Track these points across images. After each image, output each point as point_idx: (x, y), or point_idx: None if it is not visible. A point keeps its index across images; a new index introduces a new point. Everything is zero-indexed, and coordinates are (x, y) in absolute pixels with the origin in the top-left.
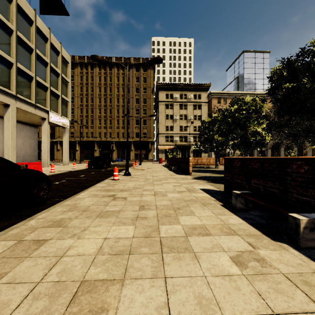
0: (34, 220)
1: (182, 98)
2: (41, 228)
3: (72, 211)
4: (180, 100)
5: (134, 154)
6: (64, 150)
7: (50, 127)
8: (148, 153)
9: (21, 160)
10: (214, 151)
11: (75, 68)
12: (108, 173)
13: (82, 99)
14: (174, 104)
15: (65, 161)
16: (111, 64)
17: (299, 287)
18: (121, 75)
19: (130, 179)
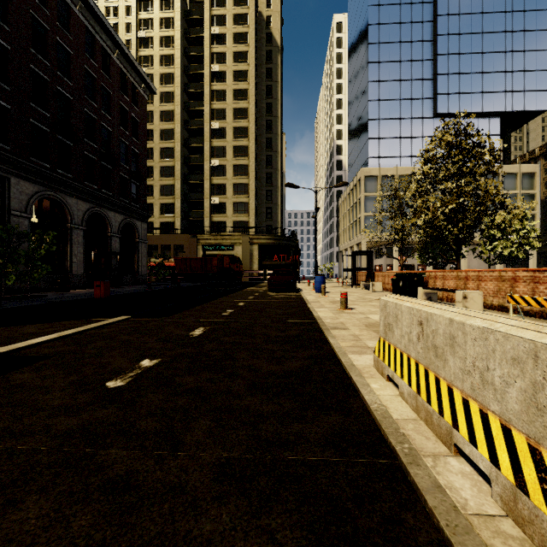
0: None
1: None
2: None
3: None
4: None
5: None
6: (530, 265)
7: None
8: None
9: None
10: None
11: None
12: None
13: None
14: None
15: None
16: None
17: None
18: None
19: None
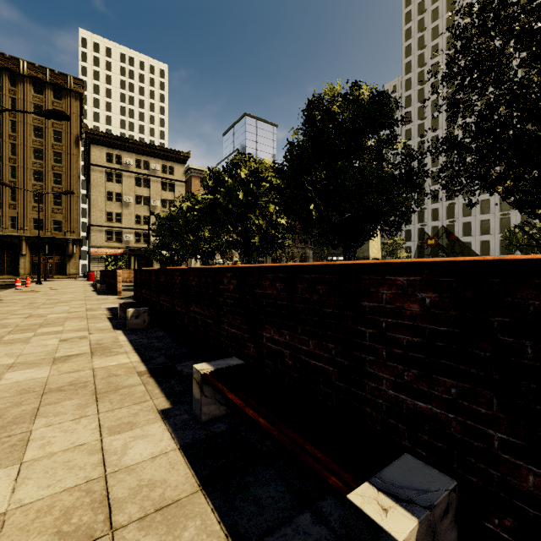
0: None
1: (141, 167)
2: None
3: None
4: (137, 169)
5: (30, 263)
6: None
7: None
8: (67, 261)
9: None
10: (174, 261)
11: None
12: None
13: None
14: (124, 175)
15: None
16: None
17: (91, 342)
18: None
19: None
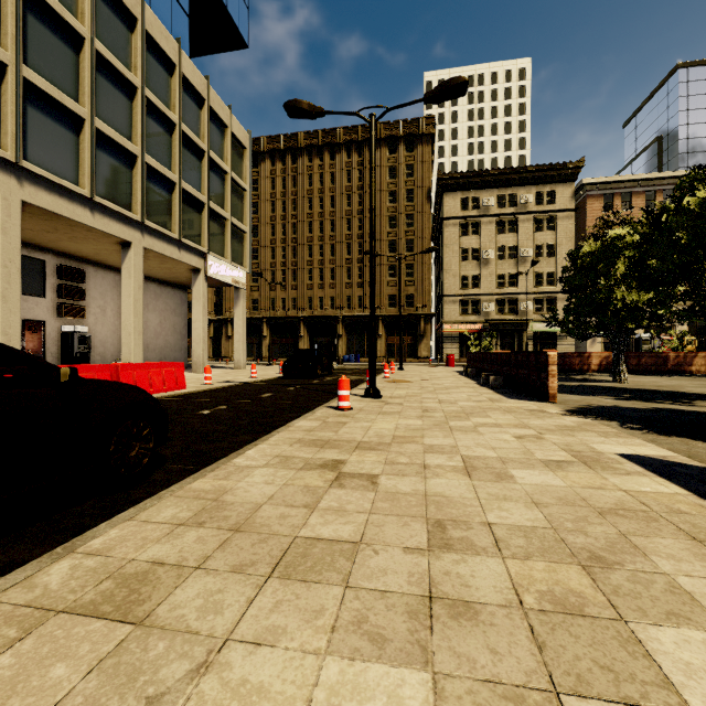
0: (68, 561)
1: (504, 204)
2: (61, 613)
3: (200, 525)
4: (499, 210)
5: (385, 345)
6: (237, 337)
7: (214, 290)
8: (419, 342)
9: (157, 358)
10: (610, 335)
11: (261, 164)
12: (325, 390)
13: (274, 228)
14: (482, 222)
15: (239, 361)
16: (334, 145)
17: None
18: (355, 167)
19: (380, 410)
